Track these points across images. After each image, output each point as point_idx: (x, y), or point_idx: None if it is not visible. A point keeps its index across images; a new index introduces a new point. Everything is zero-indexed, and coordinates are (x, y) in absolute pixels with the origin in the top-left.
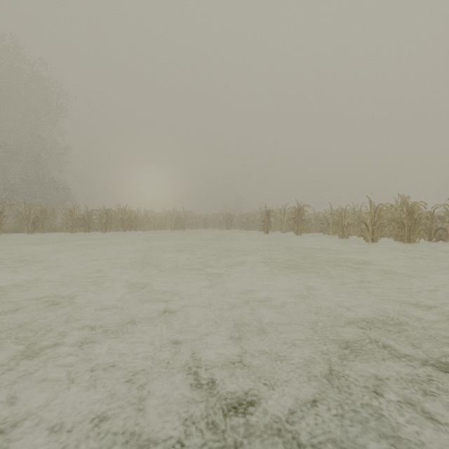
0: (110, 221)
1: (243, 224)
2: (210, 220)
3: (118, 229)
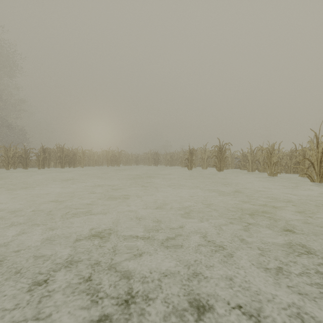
0: (49, 158)
1: (167, 161)
2: (141, 158)
3: (57, 166)
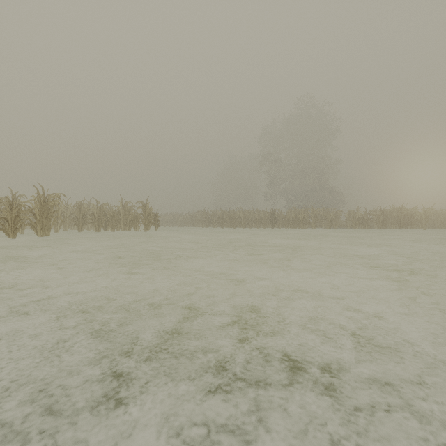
0: (385, 219)
1: None
2: None
3: (392, 227)
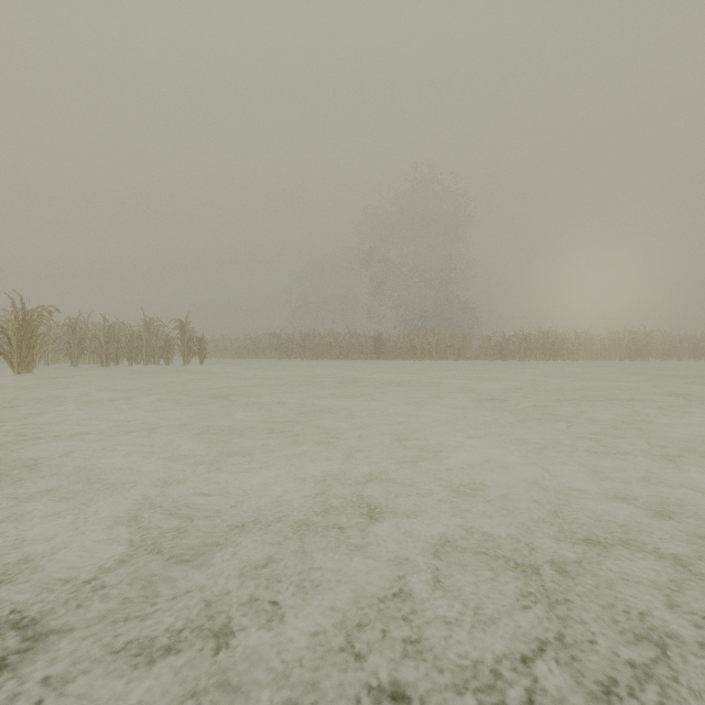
0: (529, 348)
1: None
2: None
3: (538, 358)
